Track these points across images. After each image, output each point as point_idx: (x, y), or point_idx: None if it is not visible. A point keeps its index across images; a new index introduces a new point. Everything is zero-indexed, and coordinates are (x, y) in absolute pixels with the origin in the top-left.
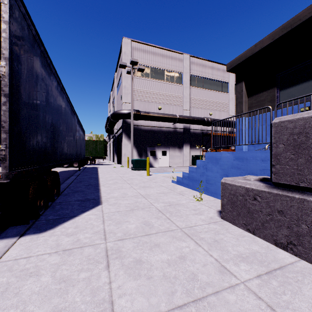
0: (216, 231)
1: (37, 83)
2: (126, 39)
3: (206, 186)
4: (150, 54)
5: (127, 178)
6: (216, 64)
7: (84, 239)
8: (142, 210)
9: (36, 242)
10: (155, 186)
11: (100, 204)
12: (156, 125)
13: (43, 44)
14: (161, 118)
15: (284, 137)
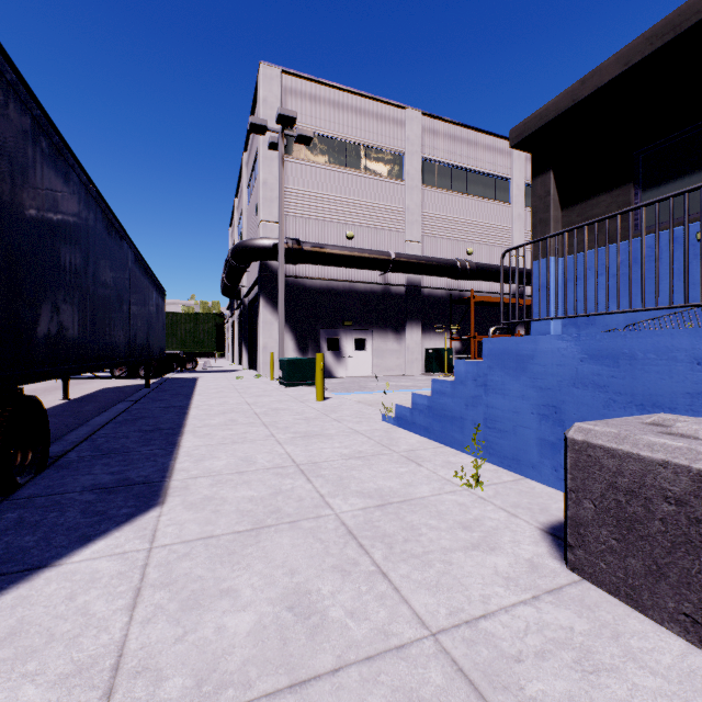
0: (580, 649)
1: None
2: (270, 67)
3: (487, 438)
4: (328, 106)
5: (266, 409)
6: (482, 135)
7: None
8: (290, 529)
9: None
10: (337, 434)
11: (159, 502)
12: (342, 276)
13: None
14: (352, 259)
15: None
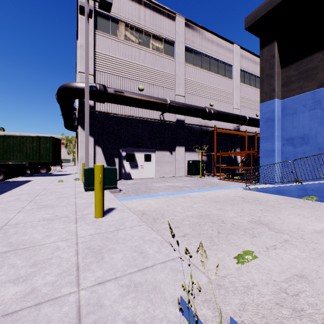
0: None
1: None
2: None
3: None
4: (126, 3)
5: None
6: (218, 38)
7: None
8: None
9: None
10: None
11: None
12: (136, 114)
13: None
14: (142, 101)
15: None
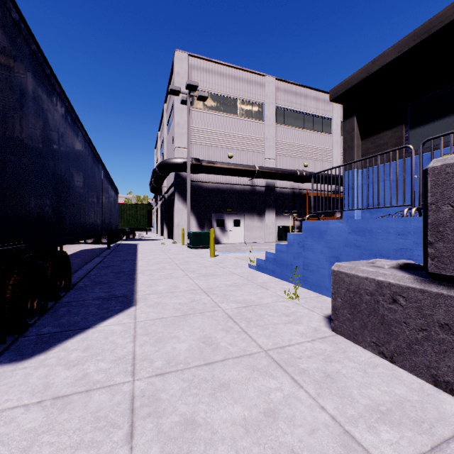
0: (327, 355)
1: (23, 104)
2: (181, 52)
3: (304, 275)
4: (217, 75)
5: (181, 261)
6: (313, 91)
7: (95, 374)
8: (200, 315)
9: (9, 381)
10: (223, 274)
11: (133, 304)
12: (225, 180)
13: (35, 40)
14: (232, 170)
15: (452, 192)
